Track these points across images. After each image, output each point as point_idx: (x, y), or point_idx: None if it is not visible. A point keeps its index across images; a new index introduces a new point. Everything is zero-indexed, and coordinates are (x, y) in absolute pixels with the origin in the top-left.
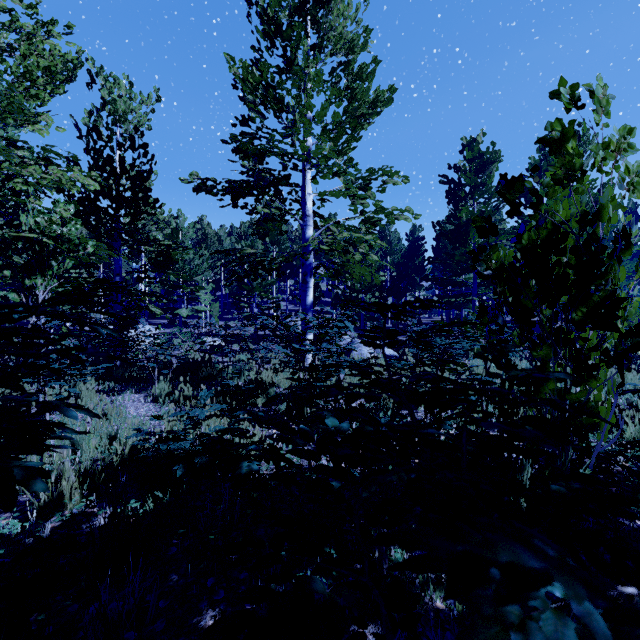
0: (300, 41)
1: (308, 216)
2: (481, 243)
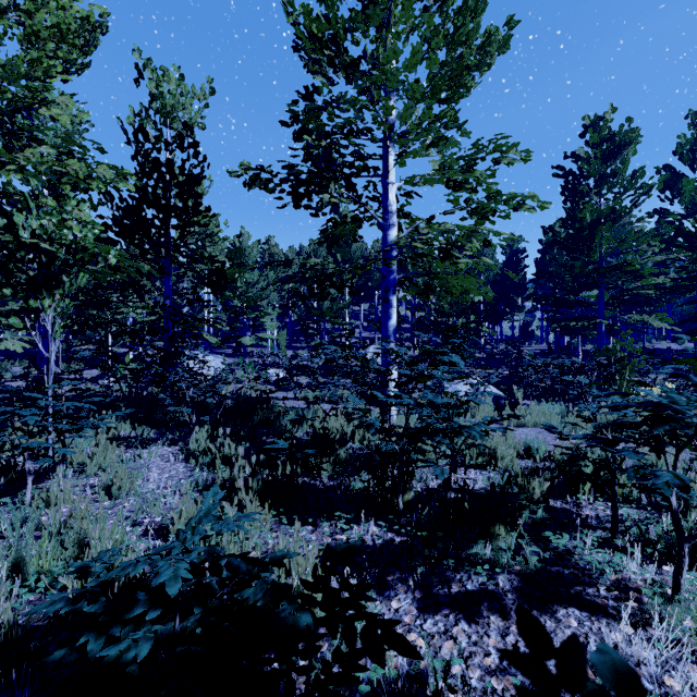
0: None
1: (390, 212)
2: (611, 250)
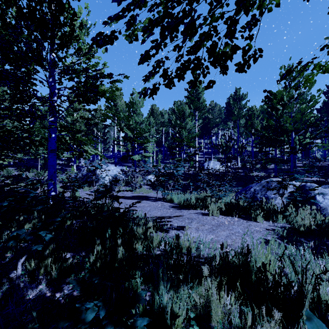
0: None
1: None
2: None
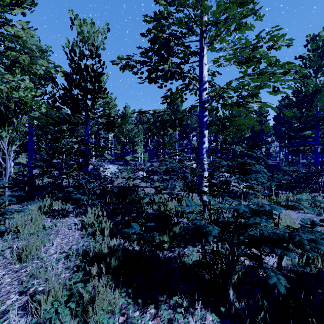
0: None
1: (204, 81)
2: (323, 107)
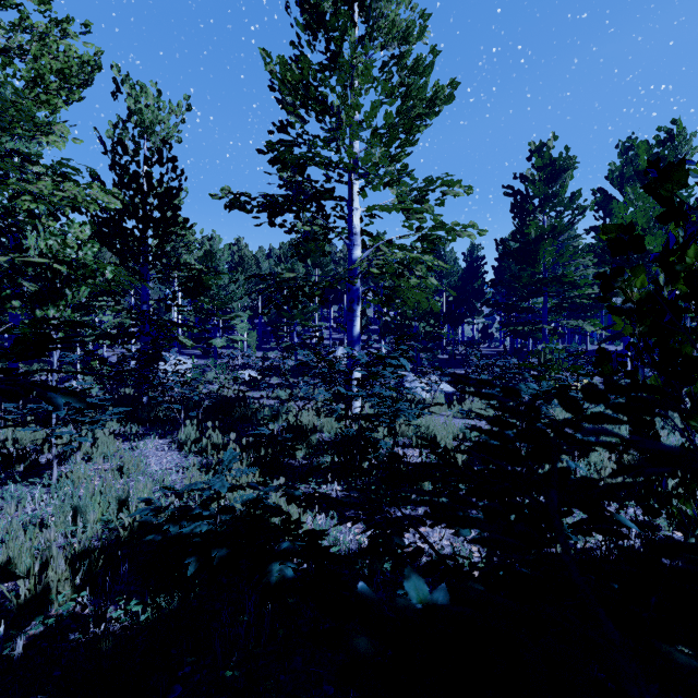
0: (346, 31)
1: (355, 234)
2: (552, 263)
